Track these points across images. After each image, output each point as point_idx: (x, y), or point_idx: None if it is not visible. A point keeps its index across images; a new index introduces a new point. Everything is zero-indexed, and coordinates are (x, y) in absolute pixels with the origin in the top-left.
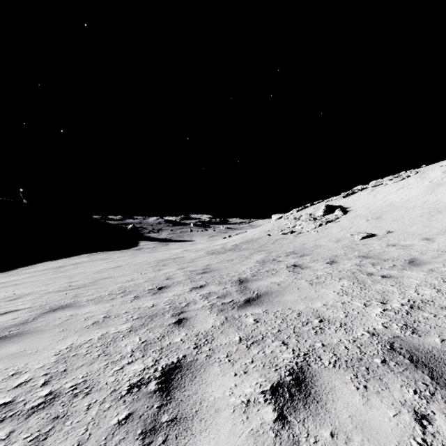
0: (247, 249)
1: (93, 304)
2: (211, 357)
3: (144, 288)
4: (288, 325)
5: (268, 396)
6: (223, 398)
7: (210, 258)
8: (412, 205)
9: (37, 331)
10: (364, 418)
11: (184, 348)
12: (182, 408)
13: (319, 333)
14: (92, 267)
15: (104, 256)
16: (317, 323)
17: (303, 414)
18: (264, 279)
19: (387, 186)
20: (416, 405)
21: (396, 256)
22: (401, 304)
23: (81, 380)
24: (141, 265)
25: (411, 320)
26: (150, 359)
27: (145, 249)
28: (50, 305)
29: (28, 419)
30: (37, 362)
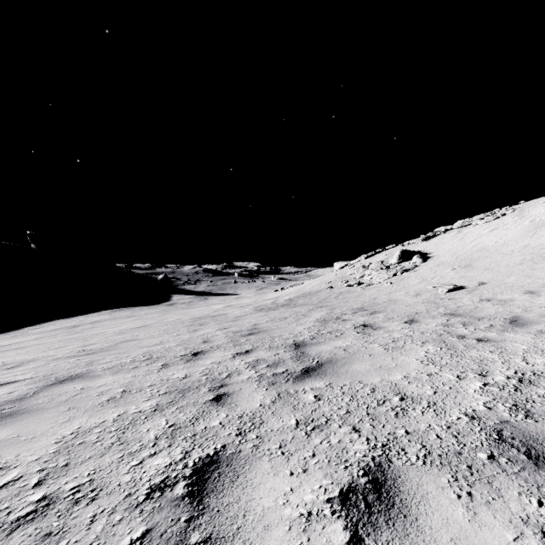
0: (304, 305)
1: (110, 374)
2: (259, 447)
3: (175, 354)
4: (359, 404)
5: (336, 507)
6: (275, 509)
7: (258, 315)
8: (510, 250)
9: (36, 410)
10: (472, 543)
11: (223, 434)
12: (219, 522)
13: (401, 415)
14: (113, 327)
15: (129, 312)
16: (397, 402)
17: (386, 535)
18: (326, 342)
19: (477, 227)
20: (544, 523)
21: (493, 314)
22: (506, 376)
23: (87, 479)
24: (173, 325)
25: (522, 399)
26: (178, 450)
27: (179, 305)
28: (57, 375)
29: (10, 537)
30: (31, 452)
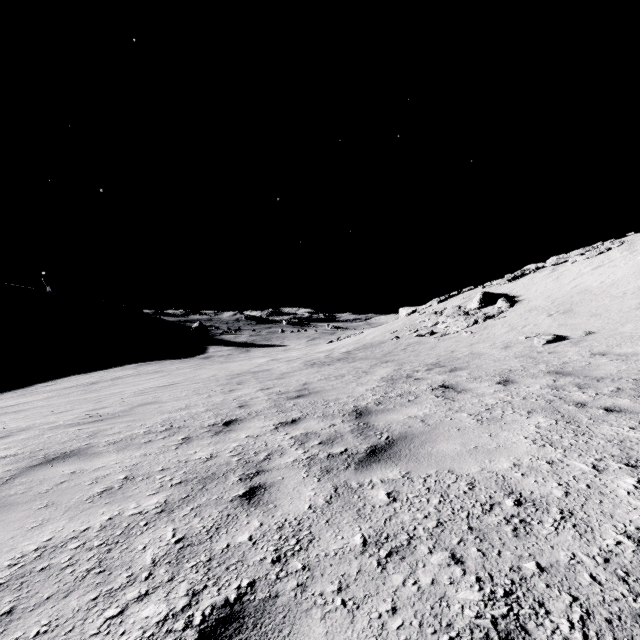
0: (365, 359)
1: (114, 451)
2: (306, 589)
3: (202, 423)
4: (454, 511)
5: None
6: None
7: (309, 372)
8: (621, 291)
9: (3, 505)
10: None
11: (253, 560)
12: None
13: (522, 533)
14: (135, 385)
15: (157, 367)
16: (512, 508)
17: None
18: (397, 409)
19: (576, 264)
20: None
21: (616, 373)
22: None
23: None
24: (206, 383)
25: None
26: (182, 588)
27: (216, 358)
28: (47, 451)
29: None
30: None
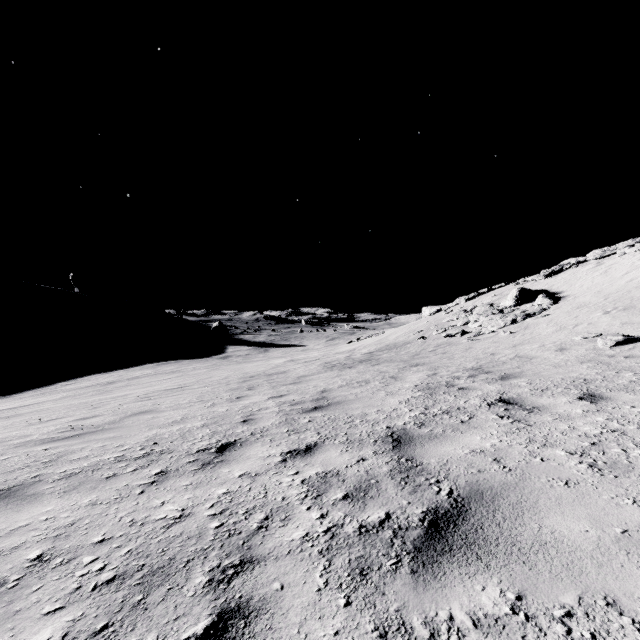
0: (391, 362)
1: (60, 492)
2: None
3: (191, 446)
4: None
5: None
6: None
7: (328, 376)
8: None
9: None
10: None
11: None
12: None
13: None
14: (146, 387)
15: (175, 367)
16: None
17: None
18: (449, 436)
19: (627, 256)
20: None
21: None
22: None
23: None
24: (215, 387)
25: None
26: None
27: (234, 358)
28: None
29: None
30: None
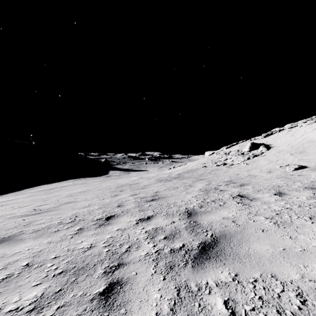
0: (189, 178)
1: (33, 238)
2: None
3: (93, 217)
4: None
5: None
6: None
7: (158, 185)
8: None
9: None
10: None
11: None
12: None
13: None
14: (69, 190)
15: (83, 181)
16: None
17: None
18: (213, 211)
19: (302, 127)
20: None
21: None
22: None
23: None
24: (104, 190)
25: None
26: None
27: (112, 176)
28: None
29: None
30: None
